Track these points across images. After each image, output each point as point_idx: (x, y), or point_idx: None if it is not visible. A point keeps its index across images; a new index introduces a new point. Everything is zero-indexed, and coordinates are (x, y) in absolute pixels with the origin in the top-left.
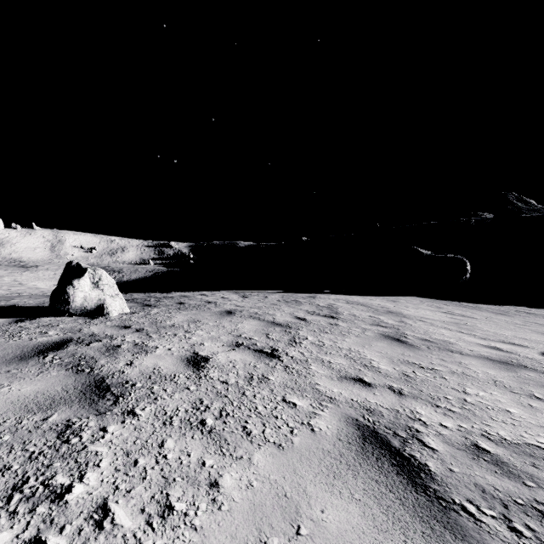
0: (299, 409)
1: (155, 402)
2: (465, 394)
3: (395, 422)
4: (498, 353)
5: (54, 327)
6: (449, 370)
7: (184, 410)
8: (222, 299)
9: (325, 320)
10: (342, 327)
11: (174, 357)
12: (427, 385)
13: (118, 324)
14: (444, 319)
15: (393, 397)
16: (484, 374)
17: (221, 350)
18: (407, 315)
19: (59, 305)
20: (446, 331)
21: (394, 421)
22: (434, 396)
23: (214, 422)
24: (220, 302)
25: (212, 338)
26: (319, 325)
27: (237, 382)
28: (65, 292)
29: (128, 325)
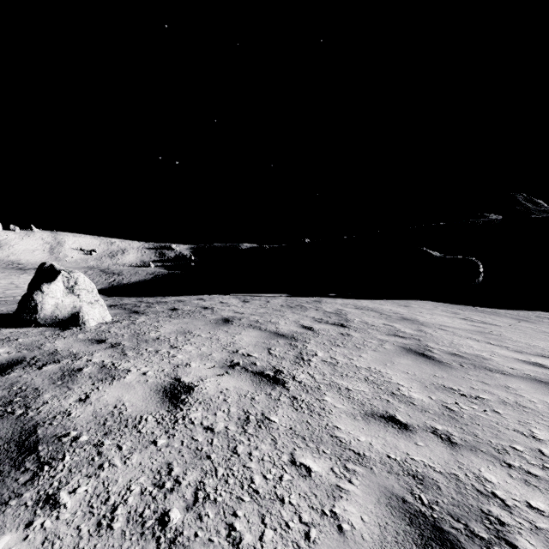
0: (316, 479)
1: (97, 474)
2: (536, 441)
3: (461, 502)
4: (545, 371)
5: (10, 342)
6: (498, 398)
7: (139, 491)
8: (220, 304)
9: (335, 329)
10: (356, 338)
11: (148, 386)
12: (481, 425)
13: (92, 337)
14: (465, 326)
15: (443, 449)
16: (544, 404)
17: (211, 374)
18: (424, 323)
19: (24, 314)
20: (473, 342)
21: (459, 500)
22: (498, 446)
23: (183, 516)
24: (218, 307)
25: (201, 356)
26: (328, 335)
27: (227, 427)
28: (31, 299)
29: (104, 338)
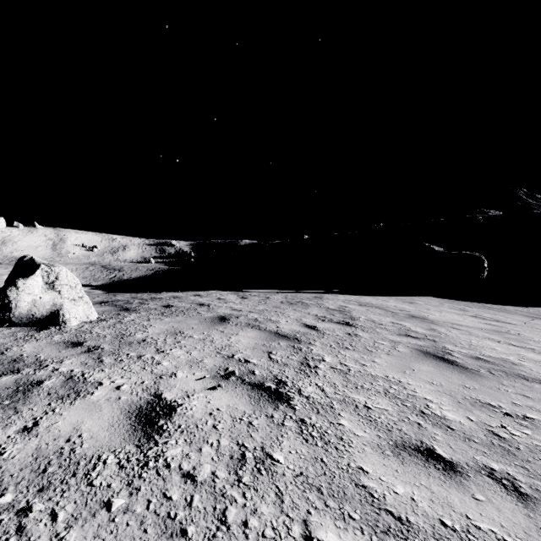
0: None
1: None
2: None
3: None
4: None
5: None
6: None
7: None
8: (217, 301)
9: (341, 328)
10: (365, 339)
11: (118, 406)
12: None
13: (69, 338)
14: (479, 325)
15: (513, 507)
16: None
17: (200, 387)
18: (435, 321)
19: None
20: (493, 343)
21: None
22: None
23: None
24: (214, 304)
25: (191, 363)
26: (334, 336)
27: (214, 473)
28: (4, 296)
29: (82, 340)
